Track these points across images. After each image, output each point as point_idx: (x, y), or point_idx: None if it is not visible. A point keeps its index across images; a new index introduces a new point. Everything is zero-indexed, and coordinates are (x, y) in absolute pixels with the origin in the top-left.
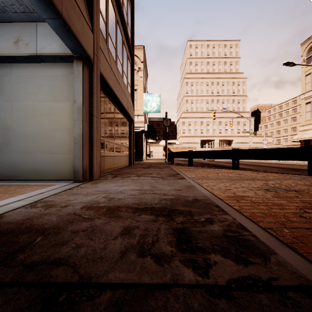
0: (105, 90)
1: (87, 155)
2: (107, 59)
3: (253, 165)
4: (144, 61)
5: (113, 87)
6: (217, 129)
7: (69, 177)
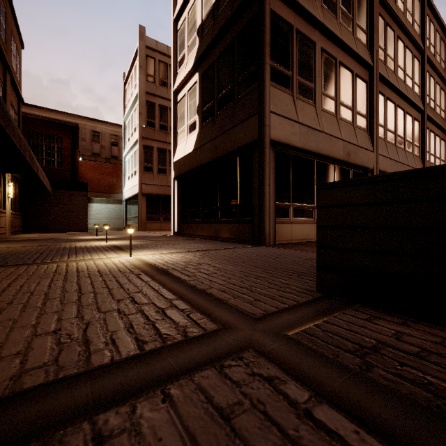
0: None
1: None
2: None
3: None
4: None
5: None
6: None
7: None
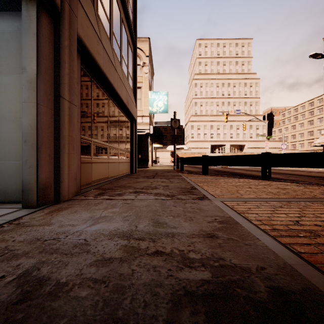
0: (92, 71)
1: (51, 161)
2: (94, 25)
3: (277, 172)
4: (149, 56)
5: (104, 68)
6: (228, 133)
7: (21, 198)
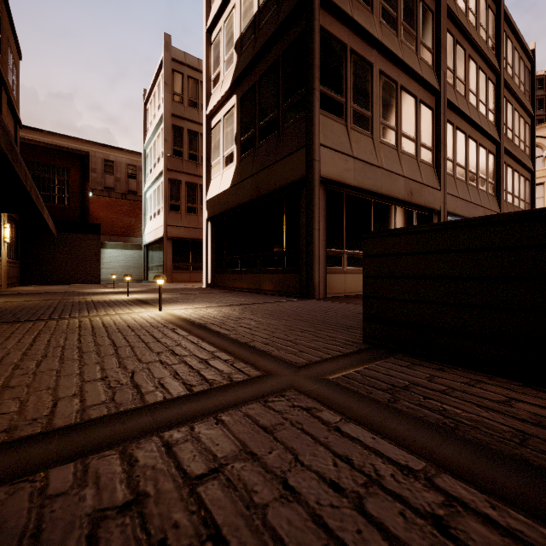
0: None
1: None
2: None
3: None
4: None
5: None
6: None
7: None
